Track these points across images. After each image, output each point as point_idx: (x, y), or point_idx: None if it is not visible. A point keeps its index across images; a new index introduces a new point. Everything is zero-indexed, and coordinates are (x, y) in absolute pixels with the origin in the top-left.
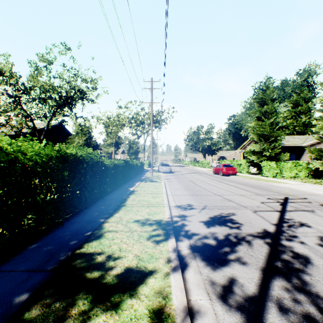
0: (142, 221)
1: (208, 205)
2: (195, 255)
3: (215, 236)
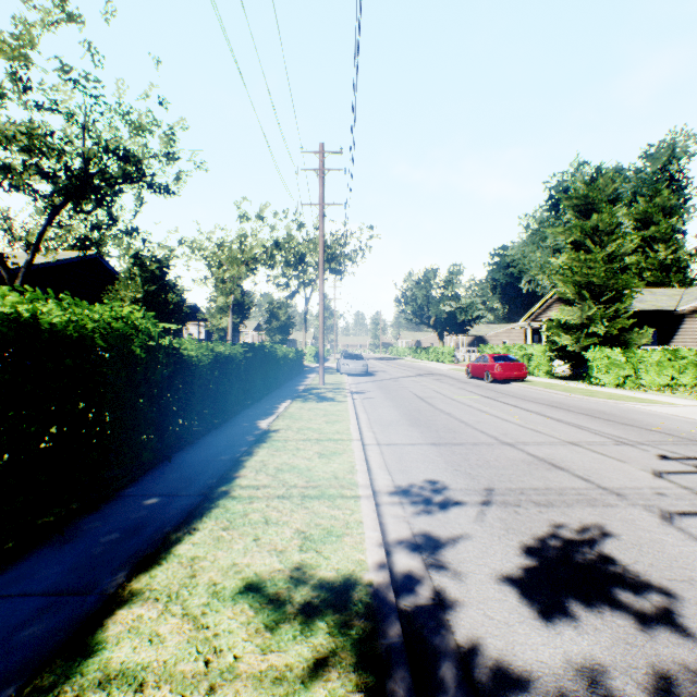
0: (272, 588)
1: (496, 487)
2: None
3: None
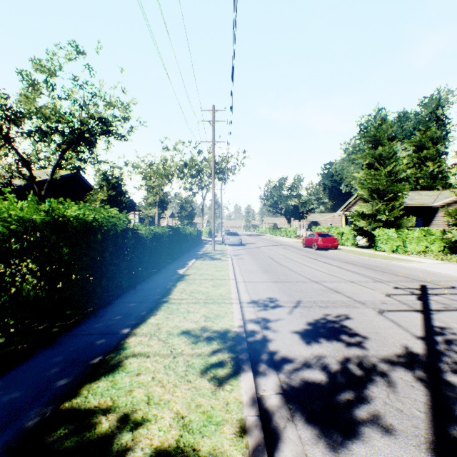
0: (193, 332)
1: (302, 300)
2: (292, 409)
3: (324, 365)
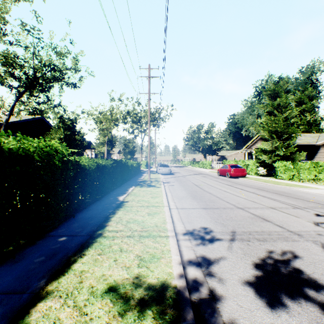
0: (123, 289)
1: (237, 231)
2: None
3: None
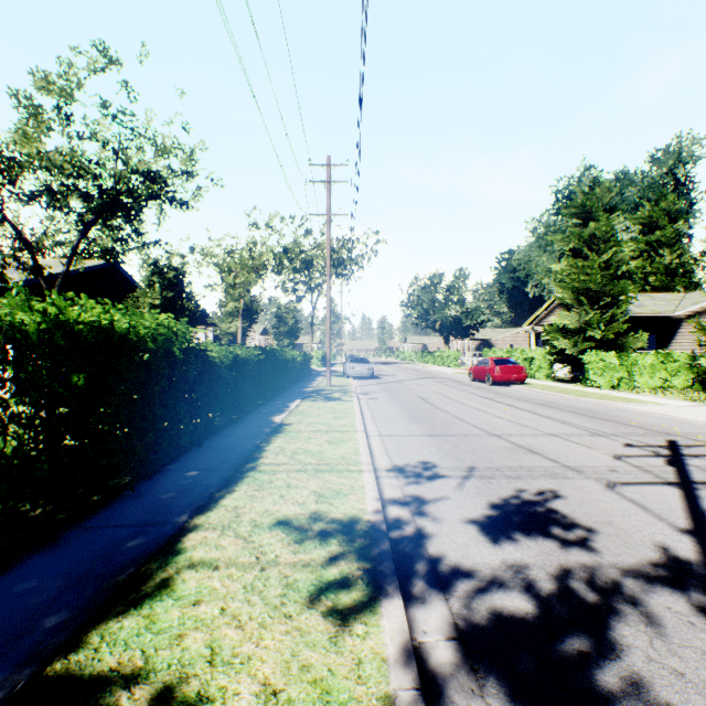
0: (297, 523)
1: (477, 466)
2: (479, 672)
3: (527, 582)
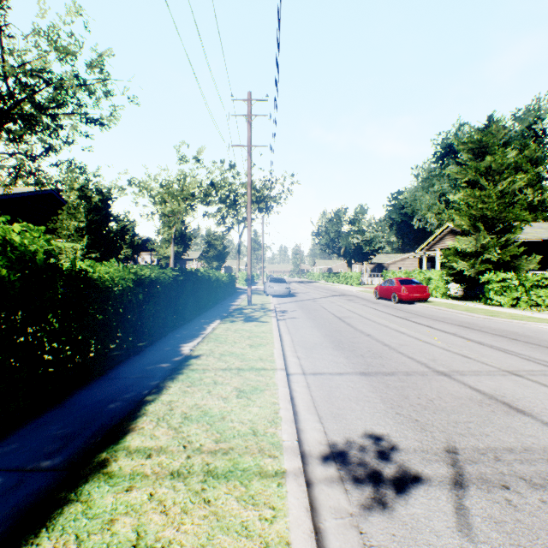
0: None
1: (459, 447)
2: None
3: None
